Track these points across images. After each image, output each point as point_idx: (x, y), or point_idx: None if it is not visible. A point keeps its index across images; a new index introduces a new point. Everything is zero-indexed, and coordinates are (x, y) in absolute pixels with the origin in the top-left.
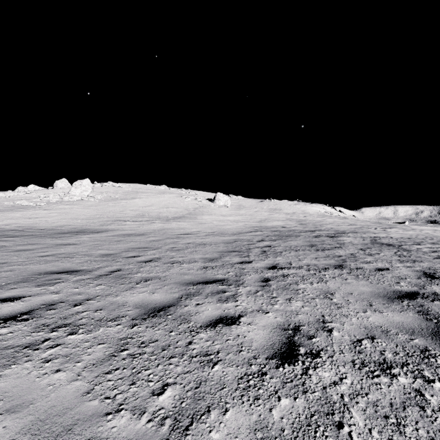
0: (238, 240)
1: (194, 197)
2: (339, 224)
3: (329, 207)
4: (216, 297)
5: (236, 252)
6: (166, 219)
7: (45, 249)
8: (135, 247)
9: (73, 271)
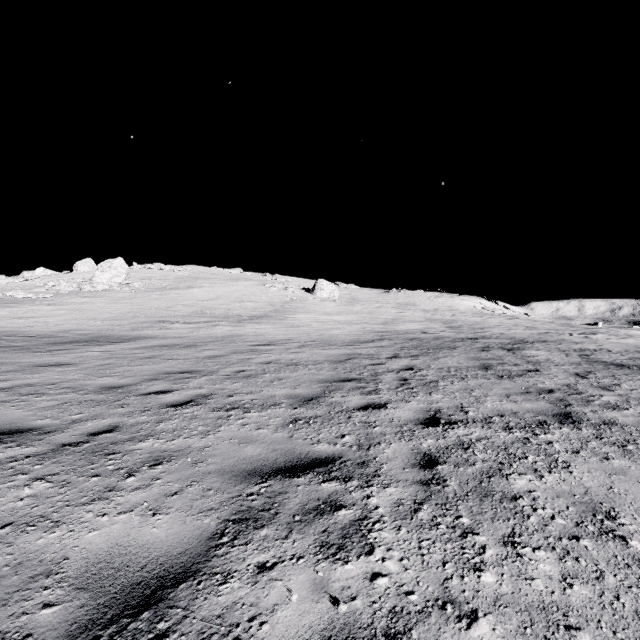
0: (355, 357)
1: (283, 286)
2: (511, 327)
3: (488, 302)
4: (314, 531)
5: (352, 382)
6: (237, 320)
7: (7, 374)
8: (172, 370)
9: (15, 431)
